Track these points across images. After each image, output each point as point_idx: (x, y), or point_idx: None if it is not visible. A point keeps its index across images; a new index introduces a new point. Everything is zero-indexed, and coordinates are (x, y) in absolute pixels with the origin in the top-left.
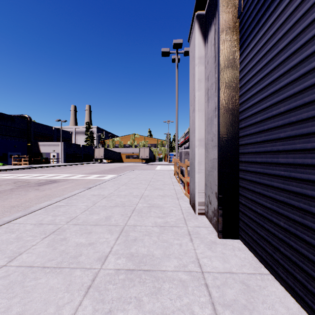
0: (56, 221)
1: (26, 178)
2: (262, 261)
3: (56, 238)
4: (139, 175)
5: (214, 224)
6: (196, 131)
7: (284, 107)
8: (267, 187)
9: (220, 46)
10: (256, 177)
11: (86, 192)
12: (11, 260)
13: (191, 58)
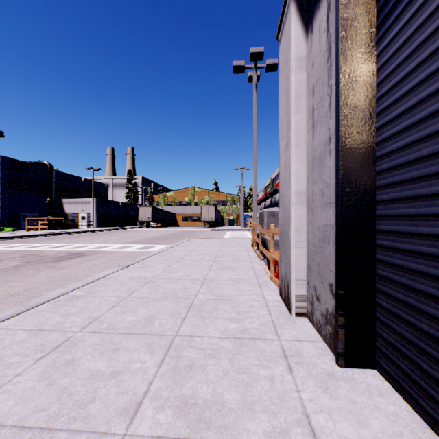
0: (66, 325)
1: (40, 249)
2: (434, 425)
3: (58, 361)
4: (200, 246)
5: (327, 338)
6: (291, 179)
7: None
8: None
9: (340, 27)
10: (419, 263)
11: (121, 273)
12: None
13: (282, 63)
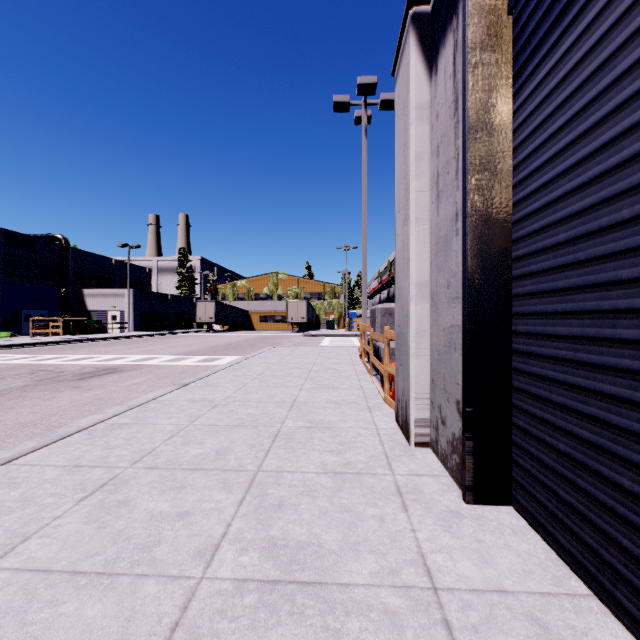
0: (111, 459)
1: (56, 363)
2: (570, 562)
3: (107, 502)
4: (286, 357)
5: (454, 470)
6: (410, 266)
7: (633, 207)
8: (583, 394)
9: (468, 77)
10: (556, 370)
11: (178, 394)
12: (3, 554)
13: (399, 109)
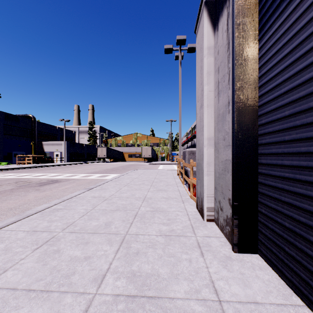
0: (52, 227)
1: (28, 177)
2: (292, 286)
3: (48, 250)
4: (141, 175)
5: (227, 234)
6: (204, 129)
7: None
8: (299, 197)
9: (235, 30)
10: (283, 184)
11: (87, 193)
12: None
13: (198, 50)
